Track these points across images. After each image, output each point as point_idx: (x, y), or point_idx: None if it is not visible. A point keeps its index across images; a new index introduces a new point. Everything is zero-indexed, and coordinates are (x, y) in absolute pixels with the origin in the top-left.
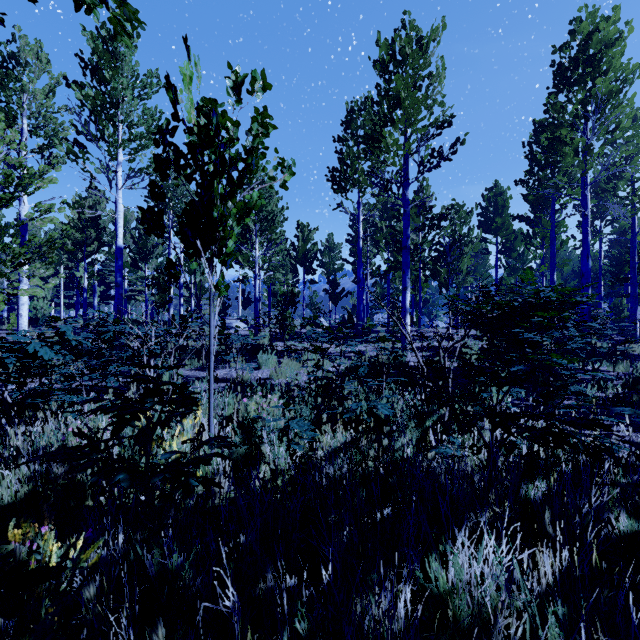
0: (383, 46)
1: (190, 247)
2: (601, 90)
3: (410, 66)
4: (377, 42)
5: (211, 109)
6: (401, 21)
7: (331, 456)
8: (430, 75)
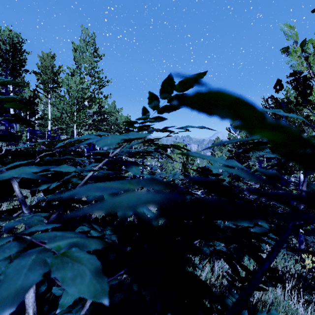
0: None
1: None
2: None
3: None
4: None
5: None
6: None
7: None
8: None
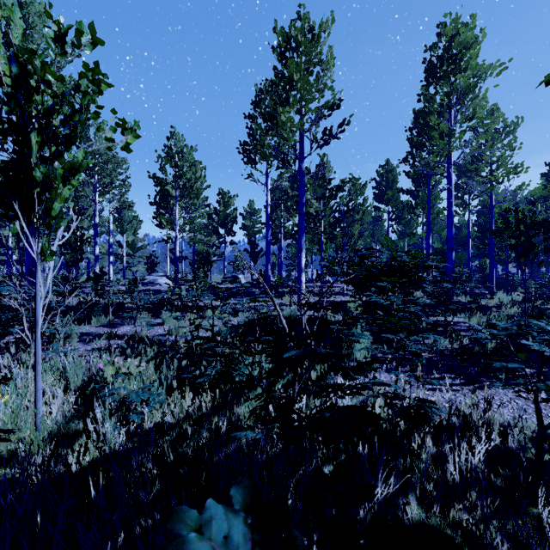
0: (279, 33)
1: (10, 209)
2: (460, 84)
3: (303, 53)
4: (274, 29)
5: (27, 60)
6: (297, 13)
7: (159, 431)
8: (320, 62)
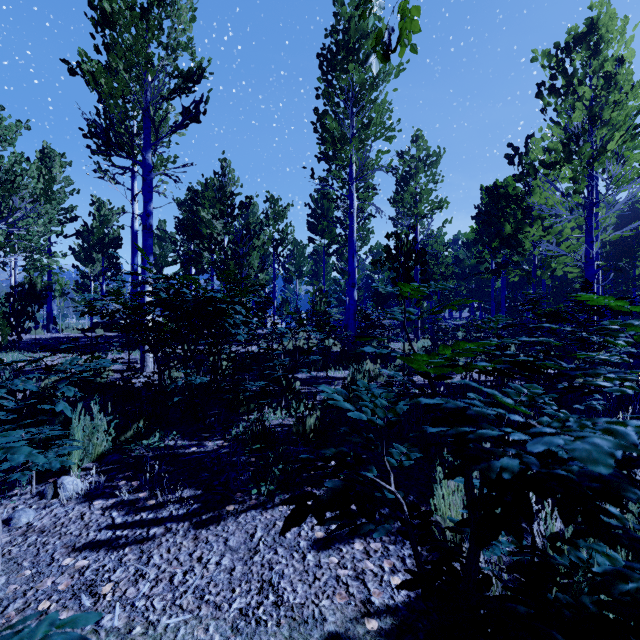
0: None
1: None
2: (352, 76)
3: None
4: None
5: None
6: None
7: None
8: (161, 1)
